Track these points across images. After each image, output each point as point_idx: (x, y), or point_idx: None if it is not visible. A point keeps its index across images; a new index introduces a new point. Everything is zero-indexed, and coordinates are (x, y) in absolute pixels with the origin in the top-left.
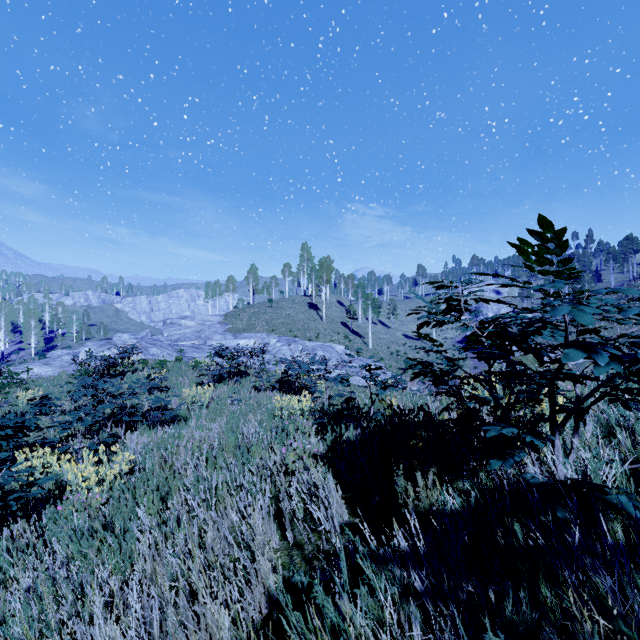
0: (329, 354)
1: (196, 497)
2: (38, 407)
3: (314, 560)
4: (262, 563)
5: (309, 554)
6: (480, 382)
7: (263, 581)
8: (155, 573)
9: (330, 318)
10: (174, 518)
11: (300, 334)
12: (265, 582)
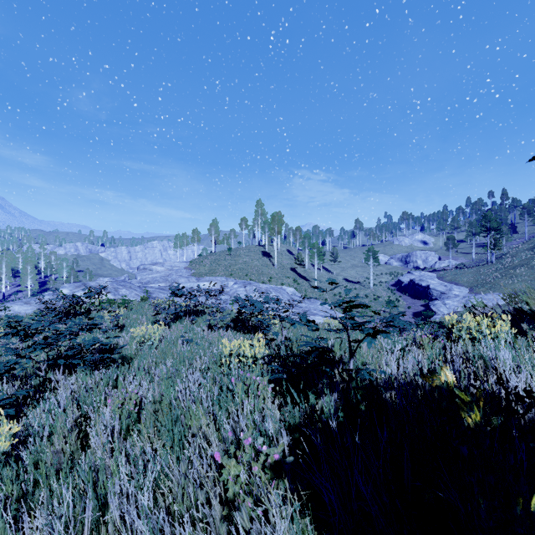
0: (281, 295)
1: None
2: None
3: None
4: None
5: None
6: None
7: None
8: None
9: (281, 264)
10: None
11: (255, 278)
12: None
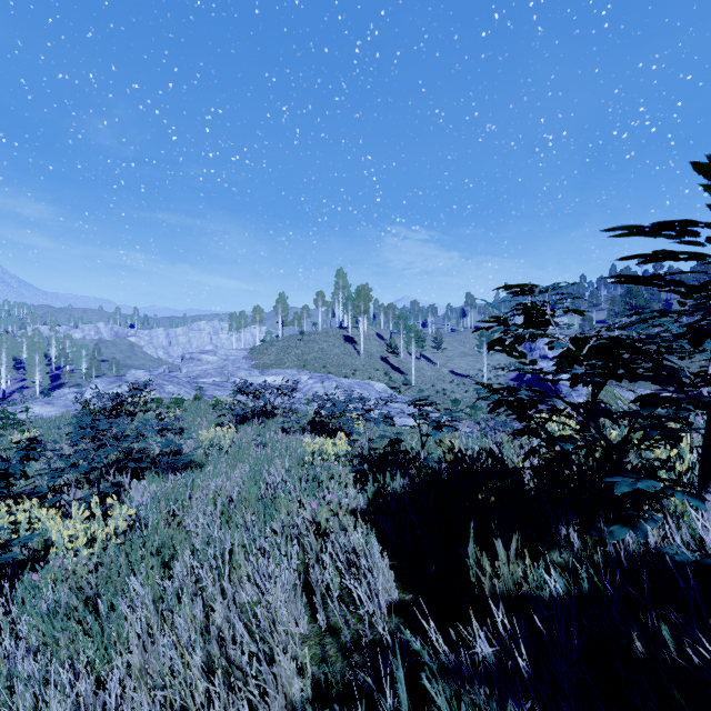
0: (367, 392)
1: (204, 563)
2: (25, 451)
3: (353, 652)
4: (283, 664)
5: (347, 643)
6: (583, 415)
7: (284, 689)
8: (145, 667)
9: (368, 353)
10: (174, 592)
11: (335, 370)
12: (287, 690)
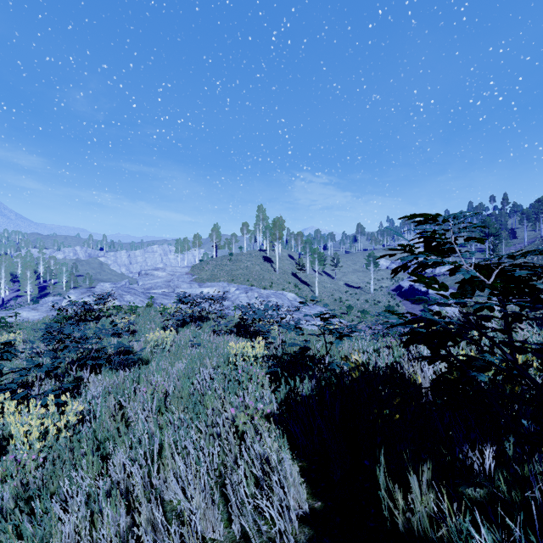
0: (281, 301)
1: (136, 462)
2: None
3: None
4: None
5: None
6: (500, 347)
7: None
8: None
9: (282, 269)
10: (103, 495)
11: (256, 283)
12: None
